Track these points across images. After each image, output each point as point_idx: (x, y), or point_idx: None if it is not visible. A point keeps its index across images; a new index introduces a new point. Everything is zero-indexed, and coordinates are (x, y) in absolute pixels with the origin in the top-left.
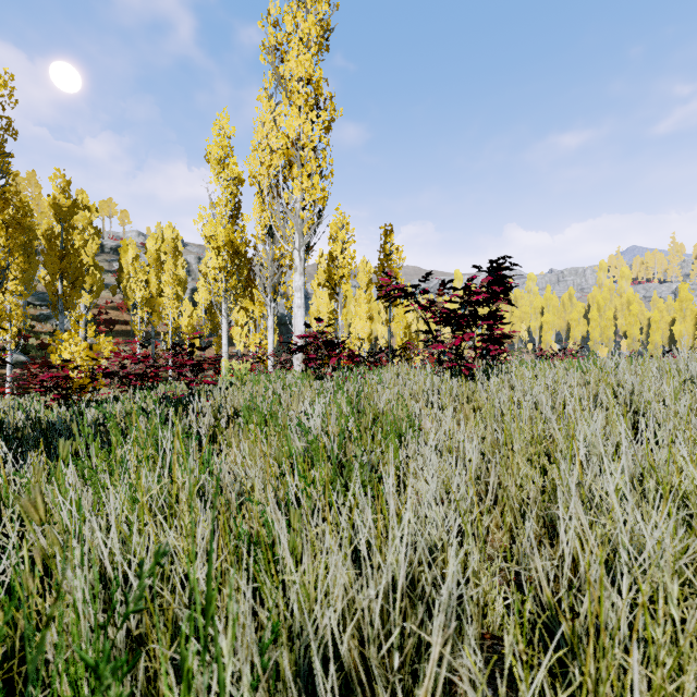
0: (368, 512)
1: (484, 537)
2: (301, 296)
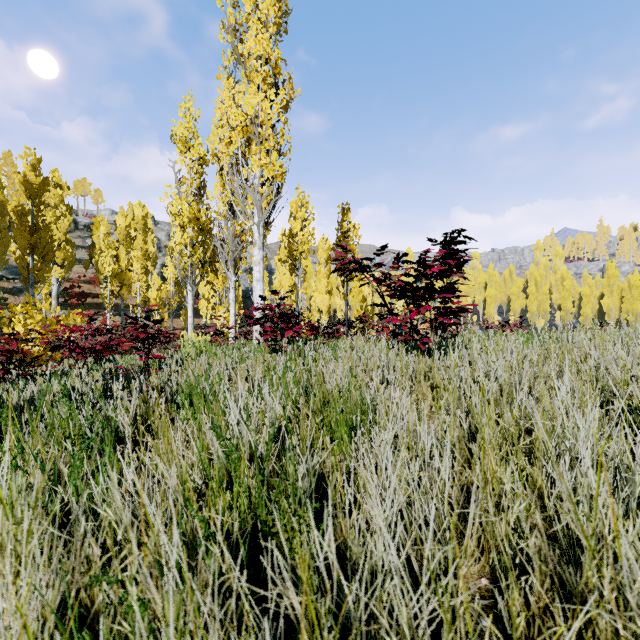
0: (291, 592)
1: (475, 638)
2: (260, 270)
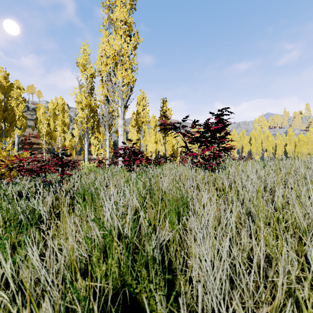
0: None
1: None
2: (122, 130)
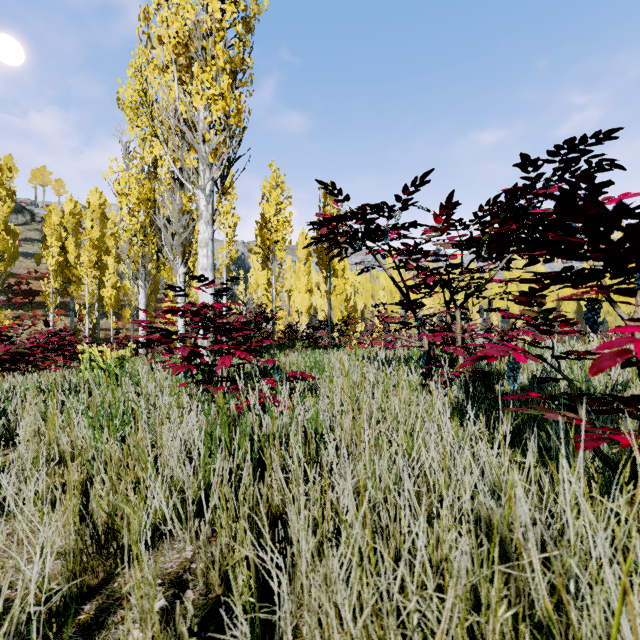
0: None
1: None
2: (207, 254)
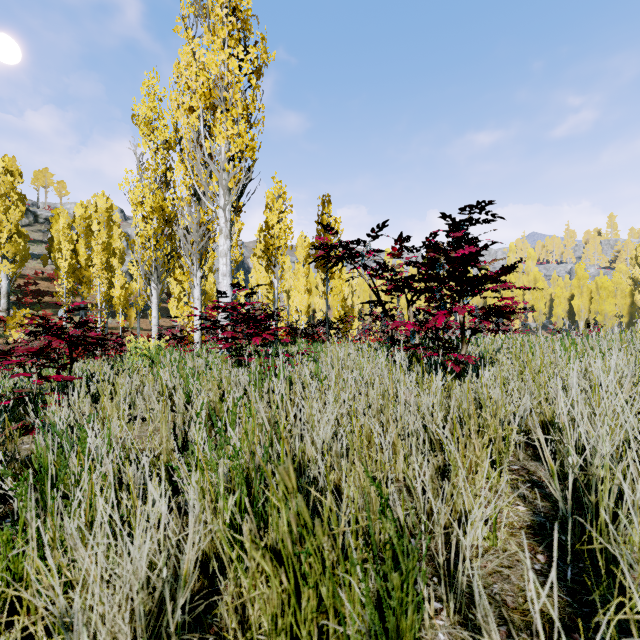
0: None
1: None
2: (226, 263)
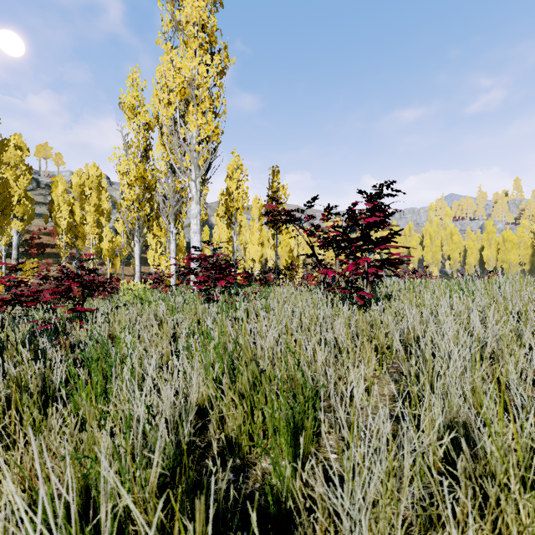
0: None
1: None
2: (197, 223)
